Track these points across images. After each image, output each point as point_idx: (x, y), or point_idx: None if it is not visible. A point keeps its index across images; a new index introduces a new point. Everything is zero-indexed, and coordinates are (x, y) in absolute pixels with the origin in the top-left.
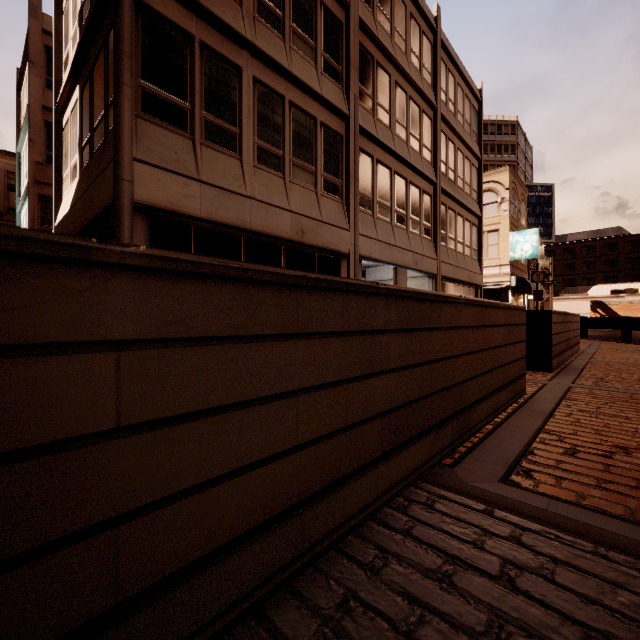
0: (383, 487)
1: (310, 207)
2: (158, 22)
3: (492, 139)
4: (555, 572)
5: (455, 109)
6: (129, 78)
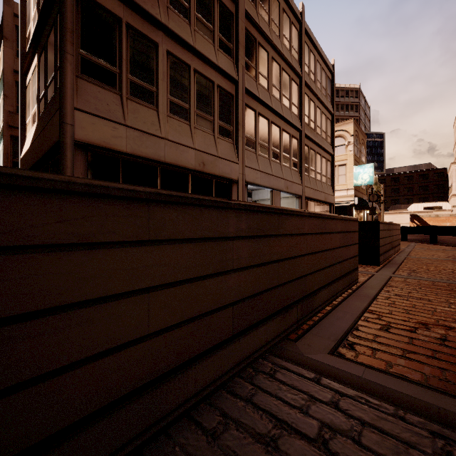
0: (234, 361)
1: (209, 146)
2: (94, 7)
3: (342, 100)
4: (361, 434)
5: (315, 78)
6: (71, 48)
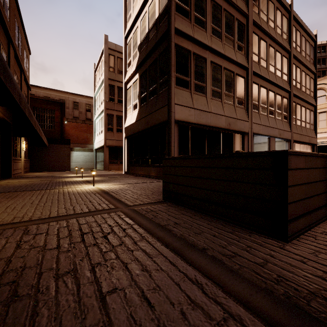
0: None
1: (232, 113)
2: (180, 49)
3: (318, 56)
4: None
5: (300, 49)
6: (173, 74)
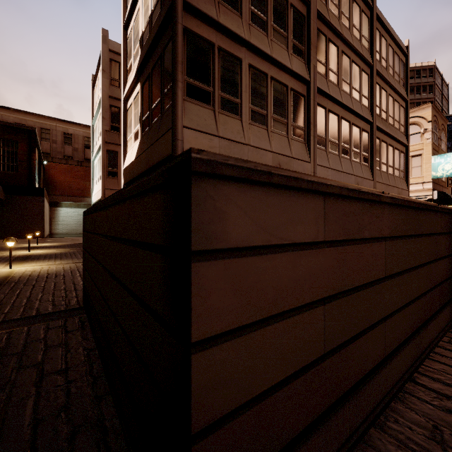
0: (439, 329)
1: (284, 148)
2: (195, 39)
3: (411, 82)
4: None
5: (387, 64)
6: (181, 77)
